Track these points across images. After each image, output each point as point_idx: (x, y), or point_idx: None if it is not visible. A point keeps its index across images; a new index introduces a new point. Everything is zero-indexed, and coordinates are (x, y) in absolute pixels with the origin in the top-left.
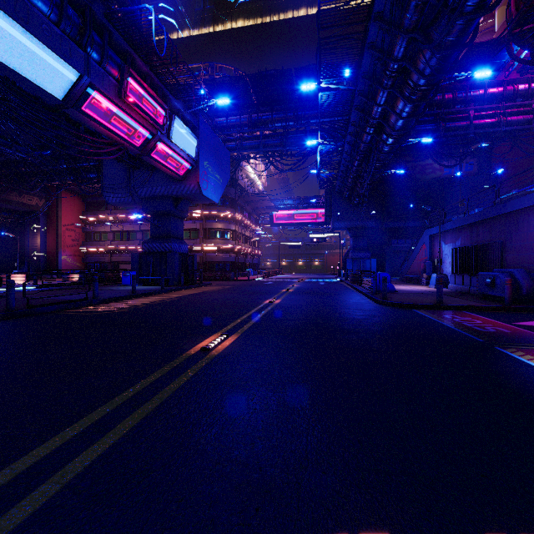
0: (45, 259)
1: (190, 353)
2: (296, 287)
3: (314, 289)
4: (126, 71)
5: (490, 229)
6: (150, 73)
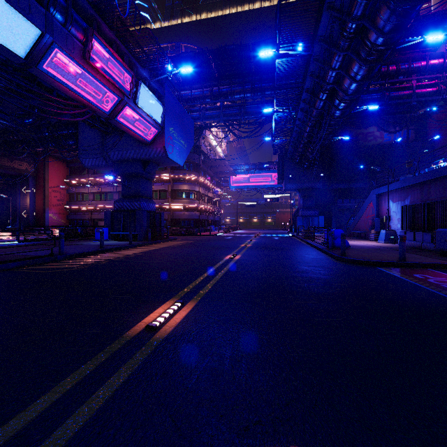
0: (34, 216)
1: (131, 334)
2: (254, 242)
3: (271, 243)
4: (90, 33)
5: (443, 187)
6: (116, 39)
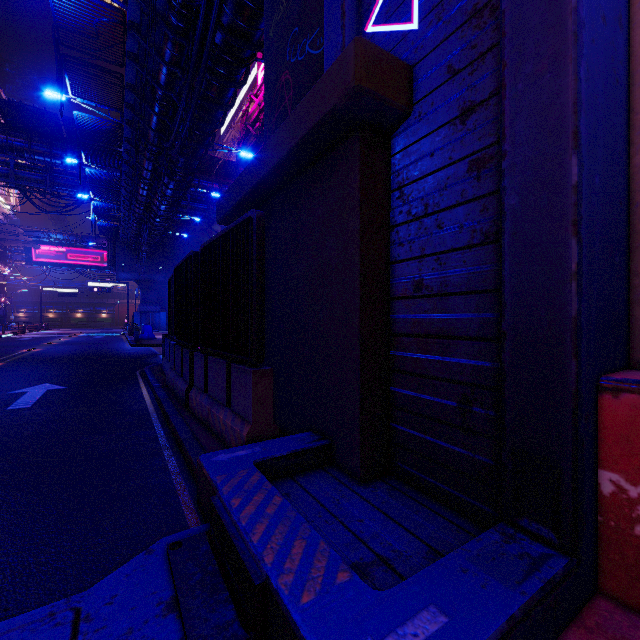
0: None
1: None
2: (63, 341)
3: (85, 341)
4: None
5: None
6: None
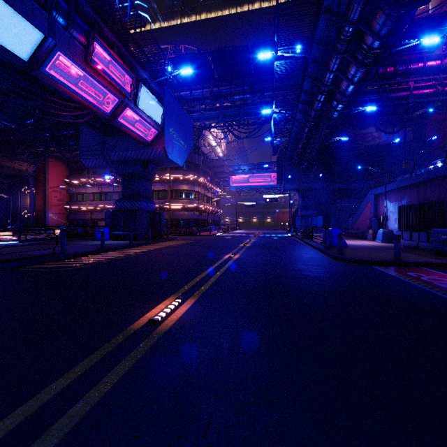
0: (34, 216)
1: (135, 327)
2: (253, 242)
3: (270, 243)
4: (92, 36)
5: (439, 188)
6: (117, 42)
